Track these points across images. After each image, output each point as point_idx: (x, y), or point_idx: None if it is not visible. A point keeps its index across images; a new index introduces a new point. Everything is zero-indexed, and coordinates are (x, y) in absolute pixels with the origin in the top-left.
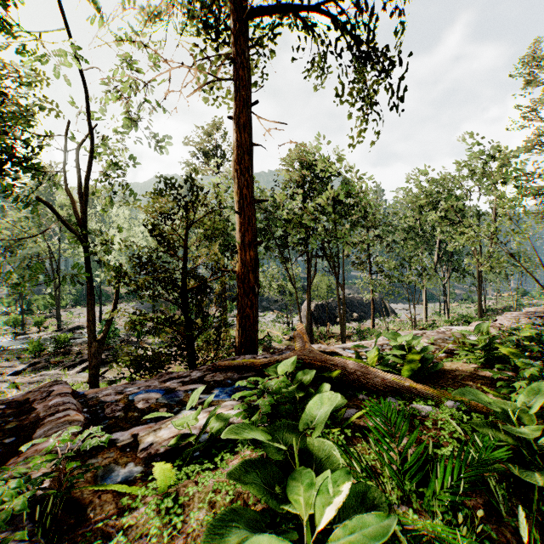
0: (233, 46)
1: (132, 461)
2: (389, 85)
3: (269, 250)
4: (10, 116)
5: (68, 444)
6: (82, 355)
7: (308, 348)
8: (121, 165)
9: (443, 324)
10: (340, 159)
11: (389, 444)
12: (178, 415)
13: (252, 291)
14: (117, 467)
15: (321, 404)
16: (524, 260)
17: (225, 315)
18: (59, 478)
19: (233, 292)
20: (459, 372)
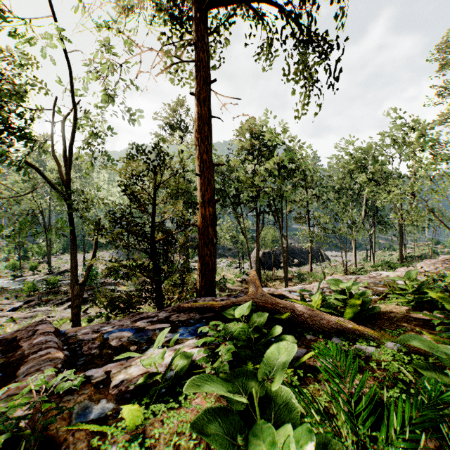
0: (194, 32)
1: (104, 397)
2: (328, 66)
3: (224, 207)
4: (5, 92)
5: (43, 387)
6: (68, 294)
7: (260, 292)
8: (99, 135)
9: (369, 268)
10: (284, 130)
11: (339, 384)
12: (146, 352)
13: (210, 242)
14: (91, 404)
15: (281, 354)
16: (437, 215)
17: (188, 263)
18: (33, 420)
19: (194, 242)
20: (393, 314)
